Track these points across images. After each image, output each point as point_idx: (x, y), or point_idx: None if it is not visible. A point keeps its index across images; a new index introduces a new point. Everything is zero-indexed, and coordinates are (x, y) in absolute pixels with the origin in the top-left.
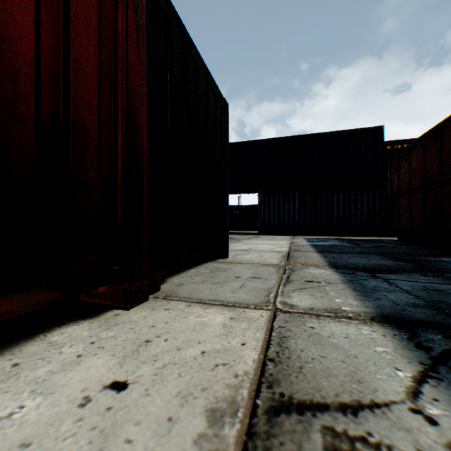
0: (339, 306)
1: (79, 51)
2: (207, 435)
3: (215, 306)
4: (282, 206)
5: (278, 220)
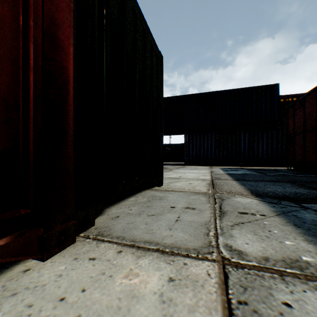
0: (296, 254)
1: None
2: None
3: (150, 252)
4: (202, 144)
5: (199, 154)
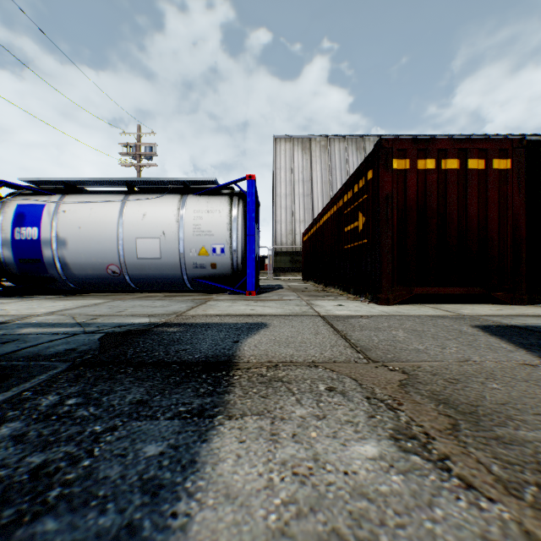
0: None
1: (489, 214)
2: (516, 314)
3: None
4: None
5: None
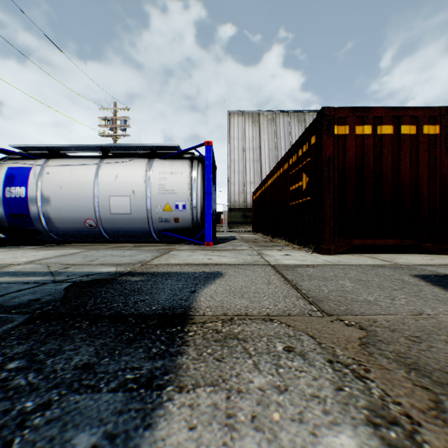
0: None
1: (420, 174)
2: (447, 263)
3: None
4: None
5: None
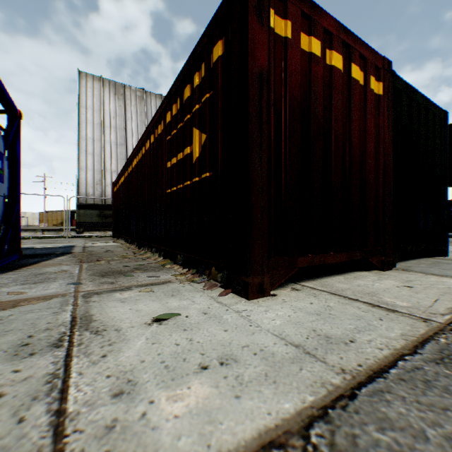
0: None
1: (368, 149)
2: None
3: (447, 277)
4: None
5: None
